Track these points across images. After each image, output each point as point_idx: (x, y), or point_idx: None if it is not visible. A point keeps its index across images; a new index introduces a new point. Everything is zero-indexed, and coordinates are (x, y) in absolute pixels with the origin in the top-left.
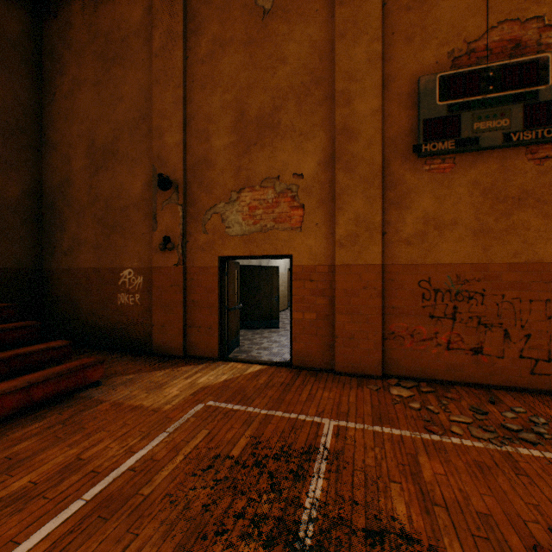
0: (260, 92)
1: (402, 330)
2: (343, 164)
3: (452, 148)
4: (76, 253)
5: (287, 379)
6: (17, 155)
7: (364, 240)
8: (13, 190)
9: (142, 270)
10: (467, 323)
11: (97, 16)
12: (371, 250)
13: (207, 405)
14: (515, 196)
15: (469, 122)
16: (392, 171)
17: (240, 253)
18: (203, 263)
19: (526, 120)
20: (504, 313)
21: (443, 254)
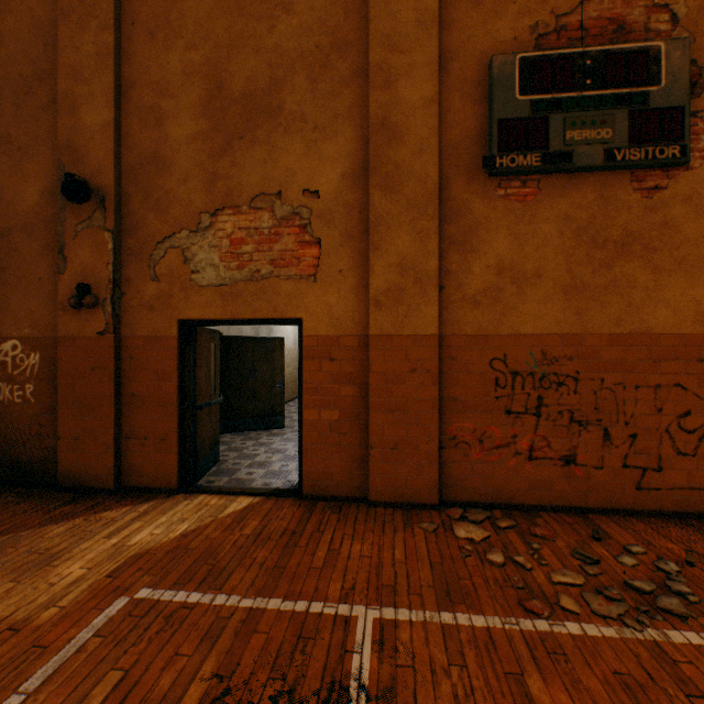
0: (249, 54)
1: (467, 434)
2: (382, 178)
3: (537, 165)
4: None
5: (293, 521)
6: None
7: (413, 297)
8: None
9: (39, 342)
10: (556, 421)
11: None
12: (423, 313)
13: (135, 600)
14: (617, 239)
15: (560, 128)
16: (454, 194)
17: (215, 314)
18: (152, 331)
19: (633, 132)
20: (603, 405)
21: (524, 320)
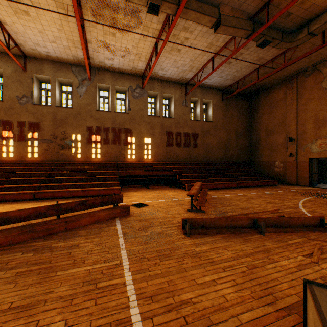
0: (323, 112)
1: None
2: None
3: None
4: (261, 157)
5: None
6: (247, 135)
7: None
8: (246, 143)
9: (282, 162)
10: None
11: (268, 97)
12: None
13: (304, 189)
14: None
15: None
16: None
17: (315, 157)
18: (303, 160)
19: None
20: None
21: None
